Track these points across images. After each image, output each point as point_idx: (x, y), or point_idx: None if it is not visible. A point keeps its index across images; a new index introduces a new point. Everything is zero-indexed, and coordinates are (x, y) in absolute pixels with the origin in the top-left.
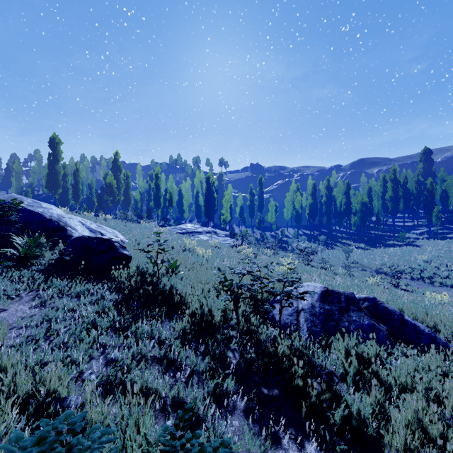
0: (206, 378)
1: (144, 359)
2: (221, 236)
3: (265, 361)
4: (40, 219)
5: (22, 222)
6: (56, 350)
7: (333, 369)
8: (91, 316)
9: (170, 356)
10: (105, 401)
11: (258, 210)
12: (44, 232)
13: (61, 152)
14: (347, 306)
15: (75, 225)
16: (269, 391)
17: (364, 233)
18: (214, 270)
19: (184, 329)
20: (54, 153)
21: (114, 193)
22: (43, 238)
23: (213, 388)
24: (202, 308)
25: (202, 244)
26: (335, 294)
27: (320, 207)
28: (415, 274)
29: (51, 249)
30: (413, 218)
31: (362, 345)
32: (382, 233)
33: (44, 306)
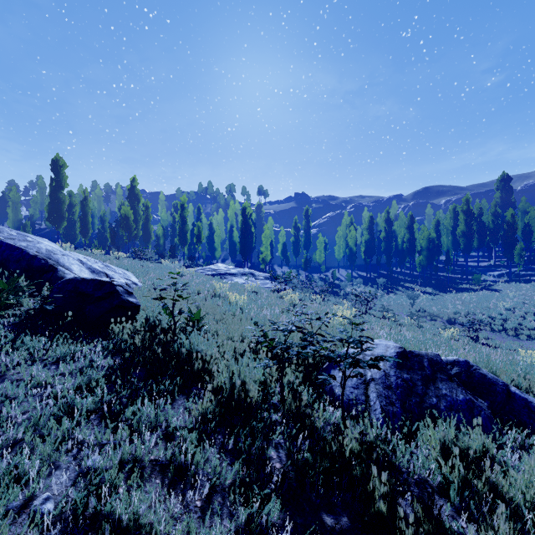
0: (235, 498)
1: (140, 466)
2: (259, 278)
3: (326, 467)
4: (22, 255)
5: None
6: None
7: (425, 473)
8: (70, 392)
9: (180, 460)
10: None
11: (304, 248)
12: (27, 273)
13: (66, 177)
14: (432, 373)
15: (70, 264)
16: (334, 519)
17: (431, 276)
18: (250, 322)
19: (204, 413)
20: (58, 178)
21: (130, 227)
22: (23, 281)
23: (245, 520)
24: (231, 381)
25: (236, 288)
26: (414, 356)
27: (378, 244)
28: (496, 325)
29: (35, 295)
30: (489, 257)
31: (465, 437)
32: (452, 276)
33: (2, 378)
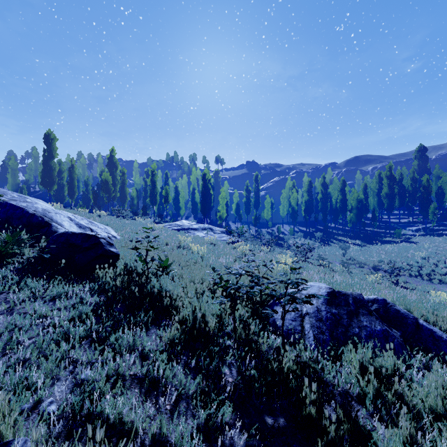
0: (196, 404)
1: (122, 379)
2: (217, 232)
3: (268, 380)
4: (23, 213)
5: (3, 217)
6: (12, 370)
7: (347, 386)
8: (66, 323)
9: (153, 375)
10: (63, 444)
11: (254, 207)
12: (27, 228)
13: (56, 148)
14: (356, 309)
15: (62, 220)
16: (273, 420)
17: (360, 230)
18: (209, 268)
19: (172, 339)
20: (49, 149)
21: (109, 190)
22: (24, 234)
23: (204, 419)
24: (193, 314)
25: (198, 241)
26: (342, 295)
27: (316, 204)
28: (413, 271)
29: (33, 246)
30: (408, 215)
31: (379, 358)
32: (378, 230)
33: (11, 311)
